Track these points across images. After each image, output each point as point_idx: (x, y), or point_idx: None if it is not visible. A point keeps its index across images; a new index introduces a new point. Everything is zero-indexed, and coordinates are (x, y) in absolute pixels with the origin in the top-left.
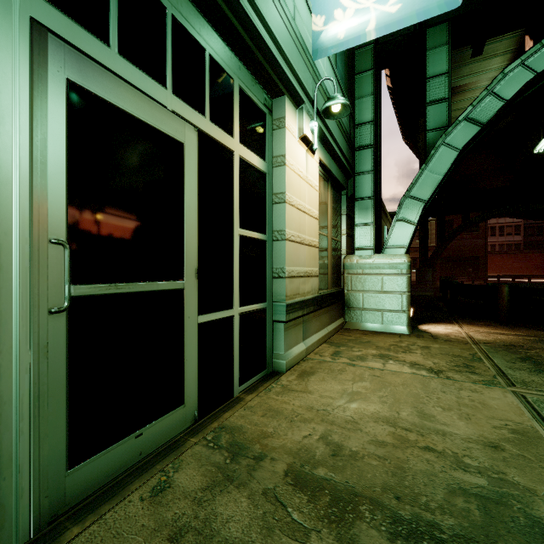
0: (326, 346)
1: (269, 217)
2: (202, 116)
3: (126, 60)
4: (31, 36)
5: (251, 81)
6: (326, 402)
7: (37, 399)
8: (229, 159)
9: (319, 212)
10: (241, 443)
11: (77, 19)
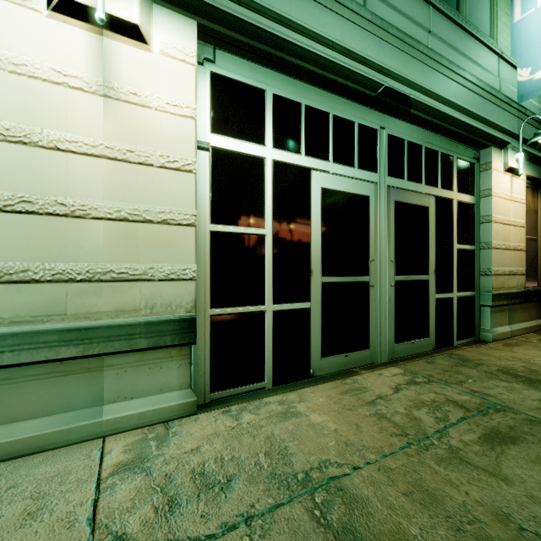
0: (534, 334)
1: (476, 233)
2: (437, 188)
3: (409, 182)
4: (387, 192)
5: (464, 149)
6: (528, 357)
7: (388, 315)
8: (450, 205)
9: (525, 219)
10: (466, 359)
11: (396, 176)
